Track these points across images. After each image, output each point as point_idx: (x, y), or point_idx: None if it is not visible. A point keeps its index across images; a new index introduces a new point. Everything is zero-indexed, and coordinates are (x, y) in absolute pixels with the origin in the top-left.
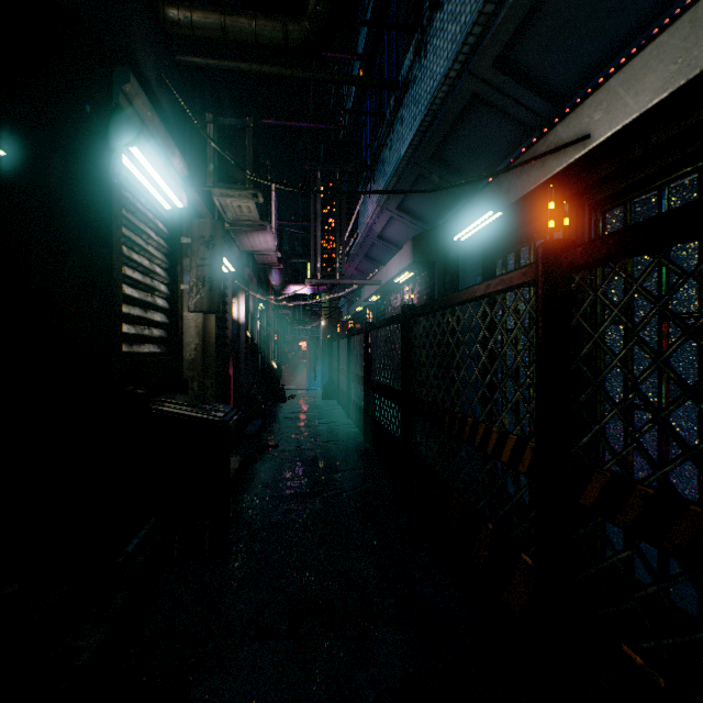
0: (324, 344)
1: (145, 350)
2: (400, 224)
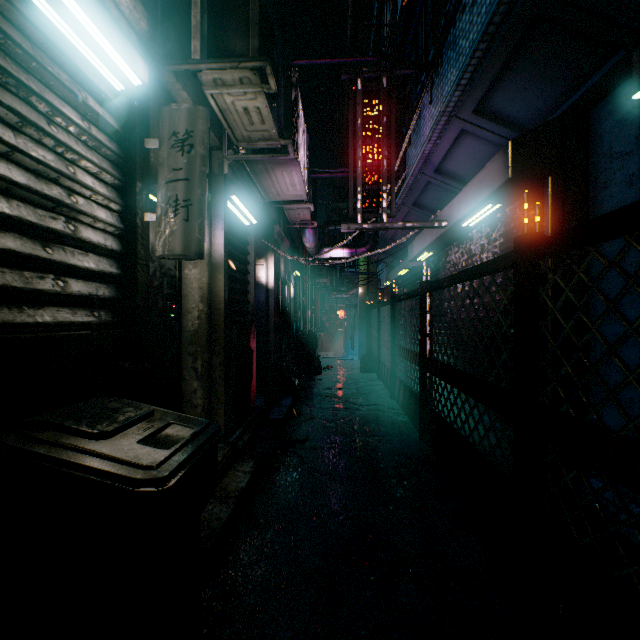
0: (361, 312)
1: (36, 319)
2: (472, 143)
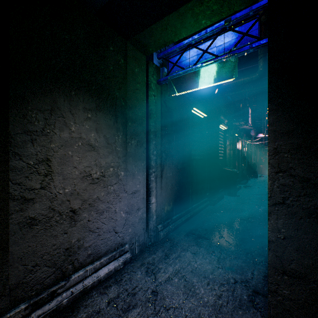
0: None
1: (220, 158)
2: None
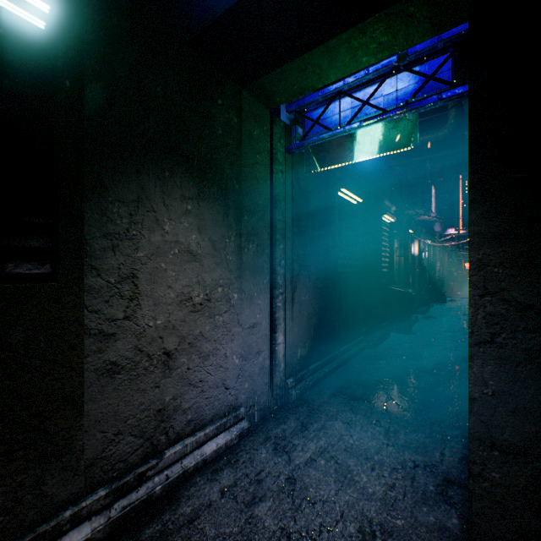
0: None
1: (384, 271)
2: None
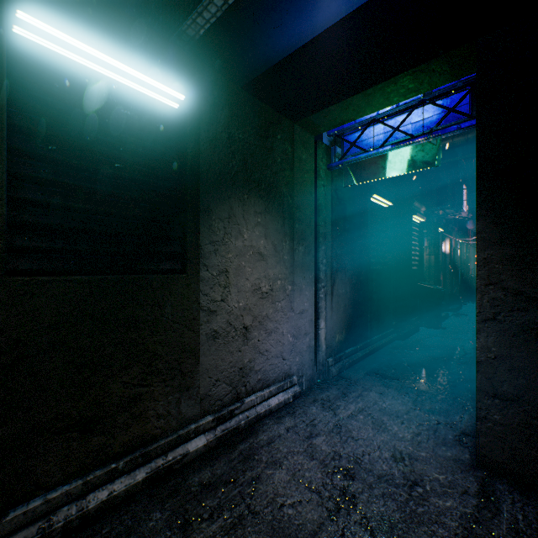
0: None
1: (414, 268)
2: None
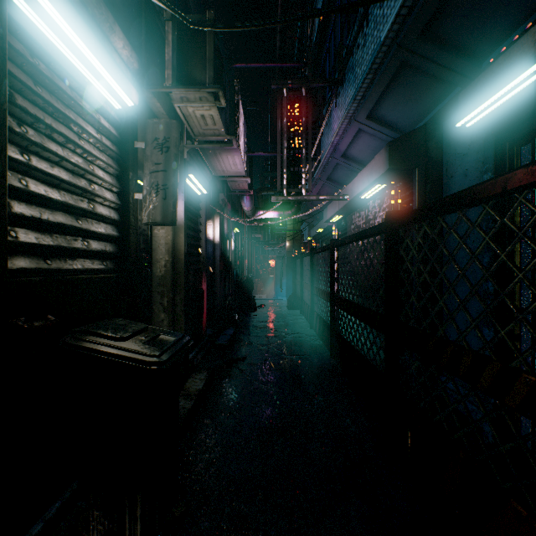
0: (288, 261)
1: (73, 267)
2: (367, 138)
